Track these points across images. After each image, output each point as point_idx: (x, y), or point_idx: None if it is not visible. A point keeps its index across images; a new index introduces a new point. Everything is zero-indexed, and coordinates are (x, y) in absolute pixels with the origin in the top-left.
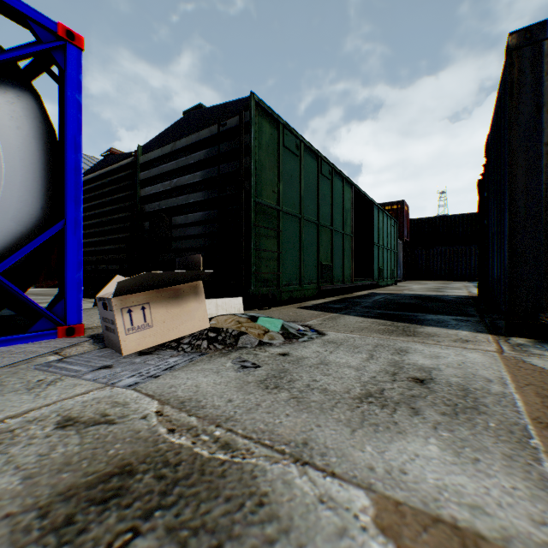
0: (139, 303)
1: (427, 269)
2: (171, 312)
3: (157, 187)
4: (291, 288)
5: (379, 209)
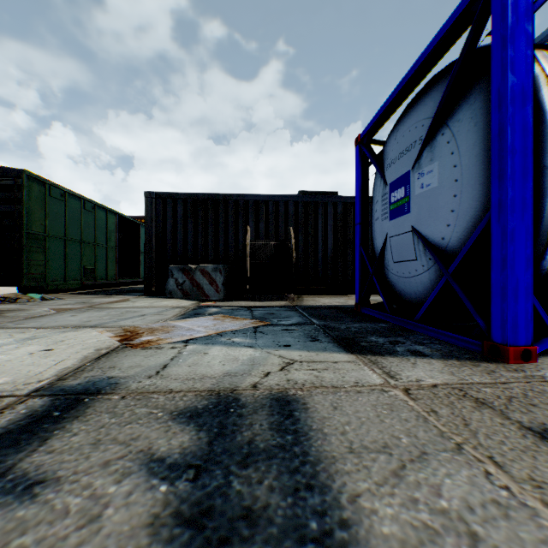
0: None
1: None
2: None
3: None
4: (58, 283)
5: None
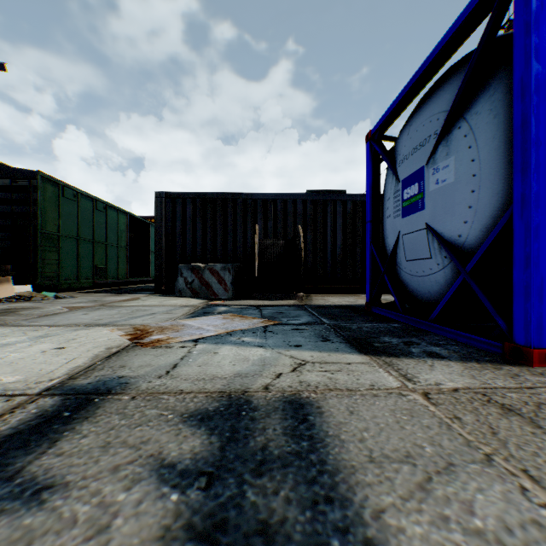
0: None
1: None
2: None
3: None
4: (70, 281)
5: None
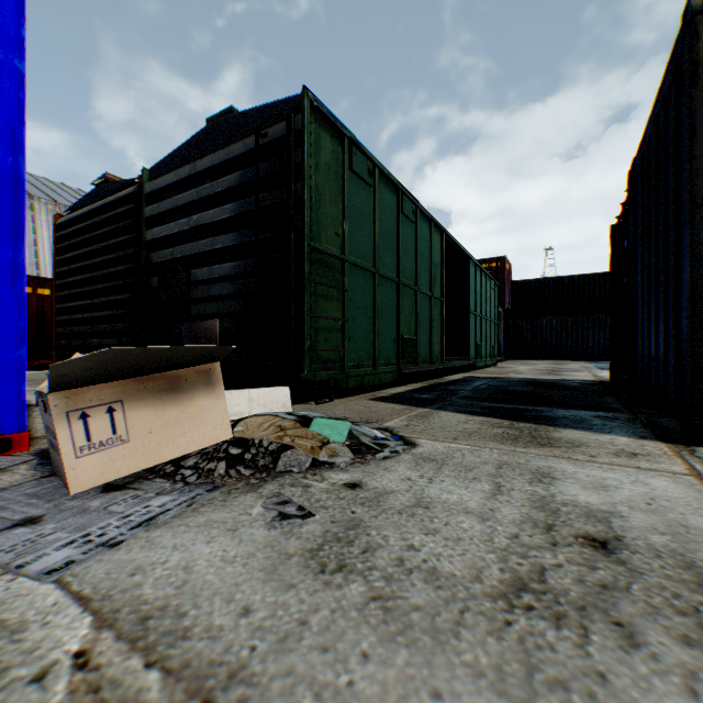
0: (103, 402)
1: (534, 345)
2: (164, 415)
3: (169, 228)
4: (361, 371)
5: (476, 266)
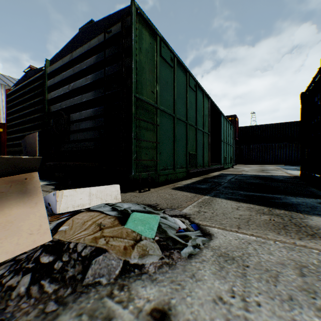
0: None
1: (249, 157)
2: None
3: (59, 91)
4: (167, 172)
5: (224, 117)
